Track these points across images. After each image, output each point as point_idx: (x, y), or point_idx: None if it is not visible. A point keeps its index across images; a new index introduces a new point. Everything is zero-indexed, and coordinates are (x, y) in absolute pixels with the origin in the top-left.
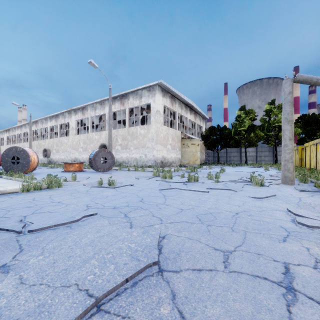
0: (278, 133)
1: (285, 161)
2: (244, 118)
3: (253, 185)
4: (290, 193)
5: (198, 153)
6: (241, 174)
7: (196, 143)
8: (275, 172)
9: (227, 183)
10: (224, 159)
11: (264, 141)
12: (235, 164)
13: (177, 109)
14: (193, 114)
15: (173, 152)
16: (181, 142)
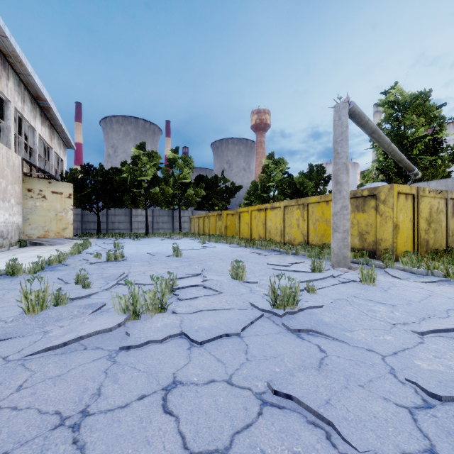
0: (185, 192)
1: (344, 233)
2: (147, 162)
3: (361, 283)
4: (448, 291)
5: (69, 214)
6: (216, 255)
7: (66, 192)
8: (228, 246)
9: (328, 289)
10: (104, 226)
11: (166, 202)
12: (127, 234)
13: (13, 97)
14: (47, 127)
15: (2, 207)
16: (22, 183)
